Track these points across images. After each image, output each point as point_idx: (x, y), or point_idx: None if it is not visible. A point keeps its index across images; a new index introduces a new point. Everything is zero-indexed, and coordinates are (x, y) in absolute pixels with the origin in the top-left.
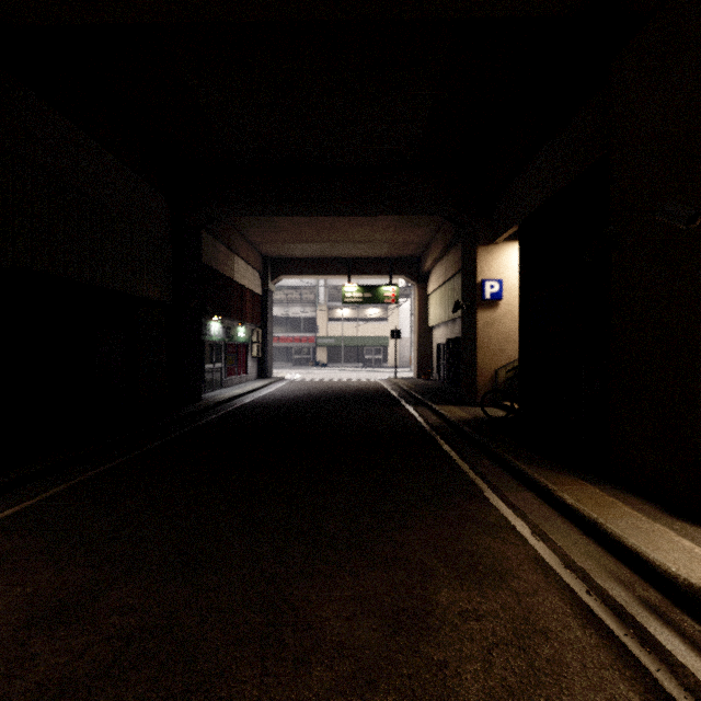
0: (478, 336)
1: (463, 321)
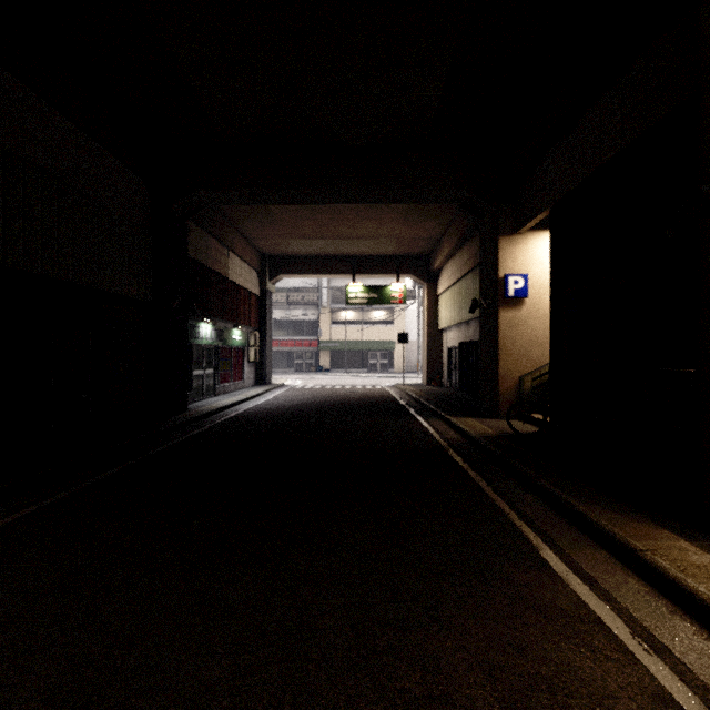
0: (500, 339)
1: (482, 322)
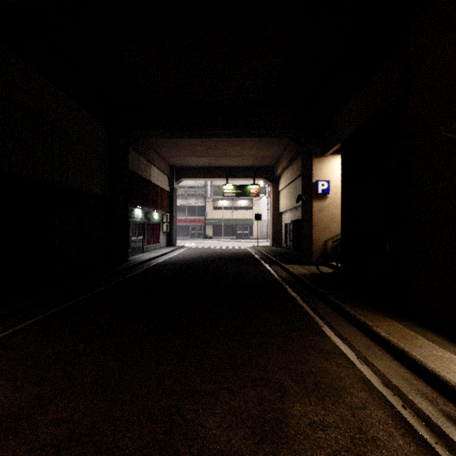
0: (313, 218)
1: (303, 208)
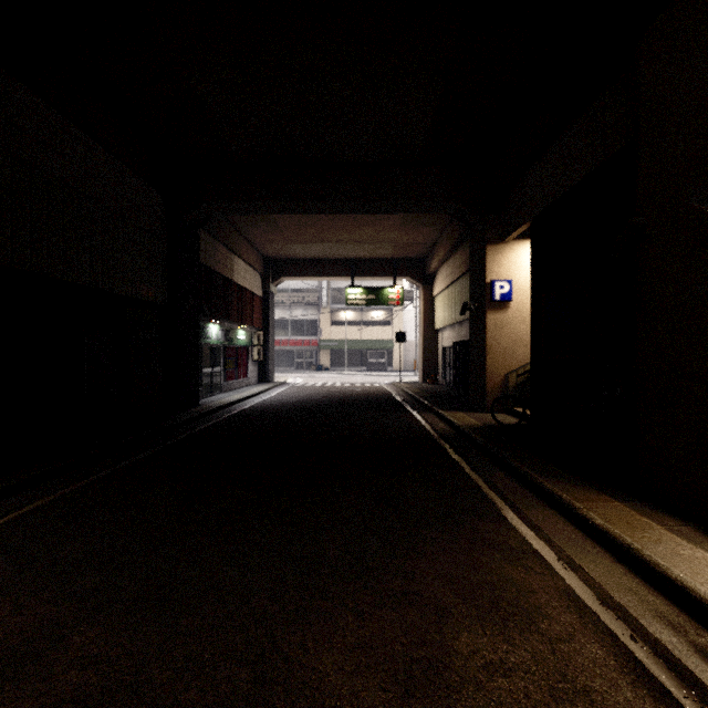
0: (487, 339)
1: (472, 323)
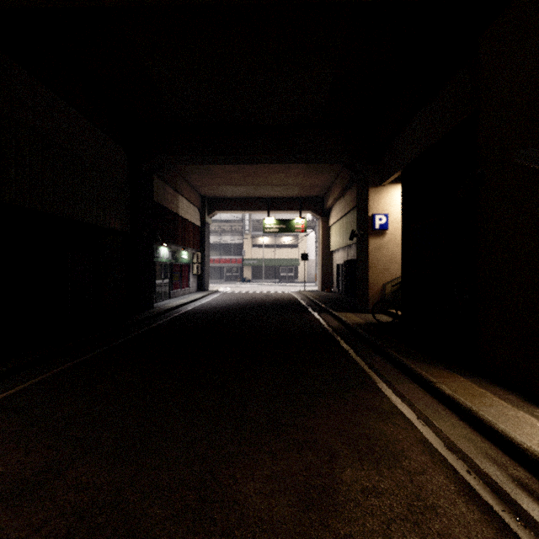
0: (369, 258)
1: (358, 246)
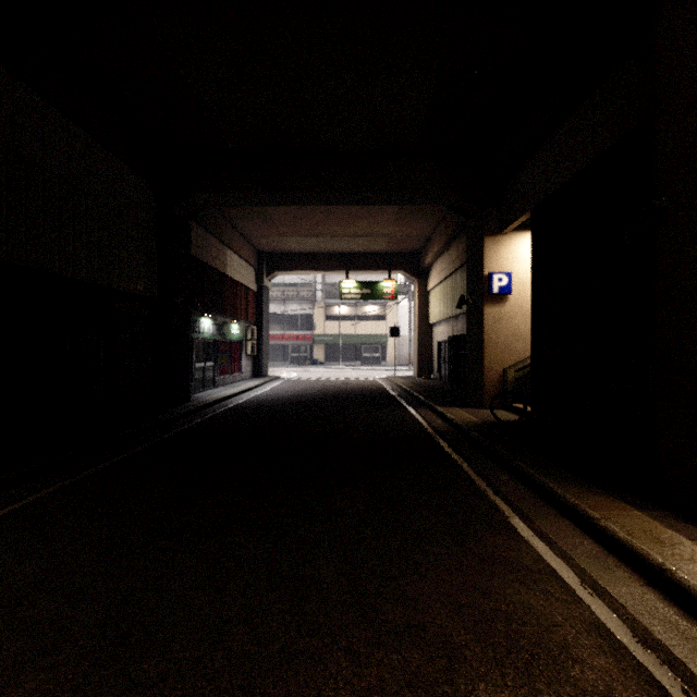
0: (485, 333)
1: (469, 317)
